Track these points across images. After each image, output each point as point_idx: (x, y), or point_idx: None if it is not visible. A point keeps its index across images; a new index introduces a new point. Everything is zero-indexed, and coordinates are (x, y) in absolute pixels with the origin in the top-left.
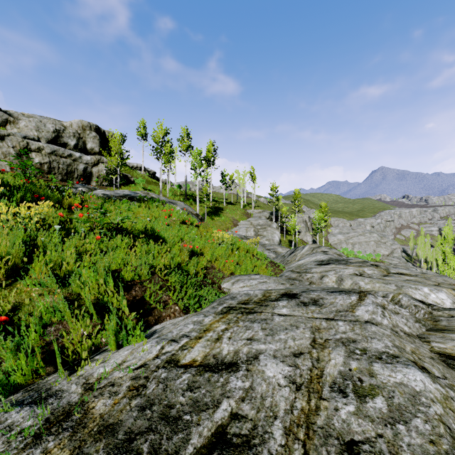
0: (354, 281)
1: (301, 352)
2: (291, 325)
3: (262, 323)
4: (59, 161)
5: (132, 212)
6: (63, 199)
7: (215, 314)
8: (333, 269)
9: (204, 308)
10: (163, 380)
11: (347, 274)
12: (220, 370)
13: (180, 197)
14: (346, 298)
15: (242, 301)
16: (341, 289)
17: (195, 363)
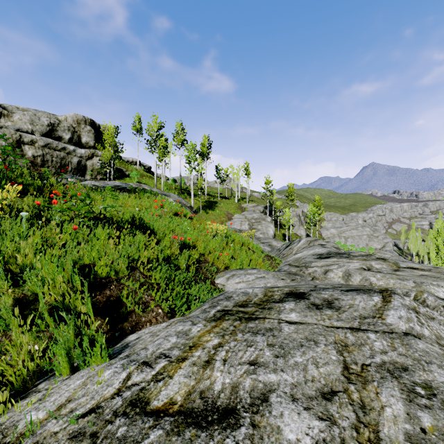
0: (364, 277)
1: (332, 391)
2: (306, 340)
3: (268, 336)
4: (52, 154)
5: (120, 203)
6: (46, 188)
7: (206, 321)
8: (336, 263)
9: (193, 310)
10: (118, 443)
11: (352, 268)
12: (210, 423)
13: (175, 191)
14: (367, 299)
15: (239, 302)
16: (355, 287)
17: (173, 408)
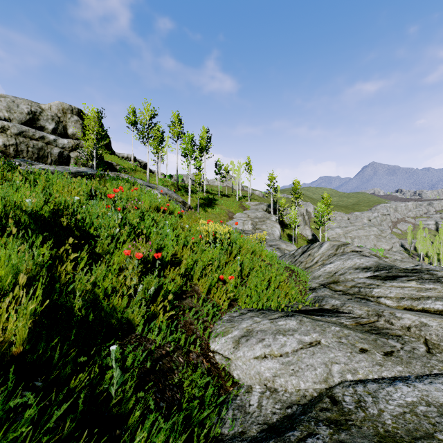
0: None
1: None
2: None
3: None
4: (28, 143)
5: (57, 189)
6: None
7: None
8: (434, 297)
9: None
10: None
11: None
12: None
13: (171, 187)
14: None
15: None
16: None
17: None
